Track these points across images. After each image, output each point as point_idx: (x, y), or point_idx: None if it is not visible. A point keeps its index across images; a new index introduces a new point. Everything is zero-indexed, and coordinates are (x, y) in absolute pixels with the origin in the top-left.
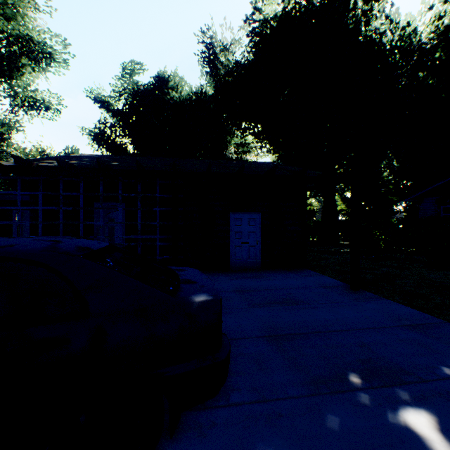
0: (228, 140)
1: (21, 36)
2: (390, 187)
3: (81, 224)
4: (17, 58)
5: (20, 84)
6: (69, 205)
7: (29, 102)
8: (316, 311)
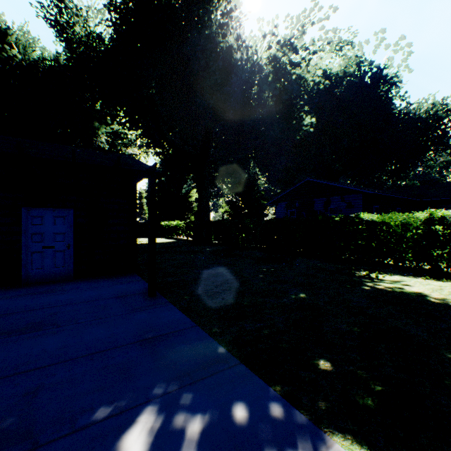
0: (96, 127)
1: None
2: (263, 193)
3: None
4: None
5: None
6: None
7: None
8: (52, 337)
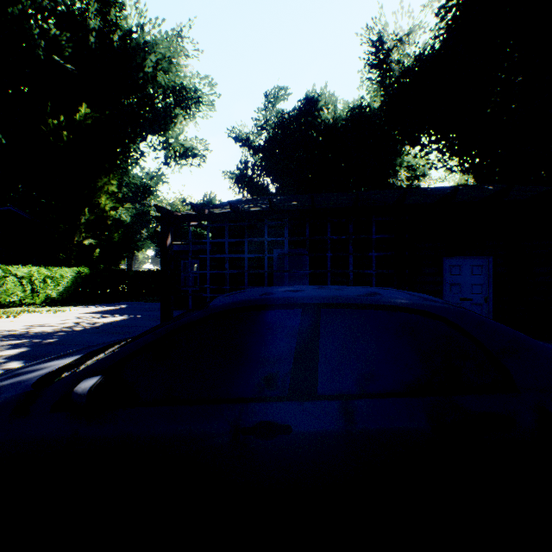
0: (397, 164)
1: (176, 86)
2: None
3: (286, 273)
4: (173, 109)
5: (173, 135)
6: (248, 253)
7: (180, 152)
8: None
